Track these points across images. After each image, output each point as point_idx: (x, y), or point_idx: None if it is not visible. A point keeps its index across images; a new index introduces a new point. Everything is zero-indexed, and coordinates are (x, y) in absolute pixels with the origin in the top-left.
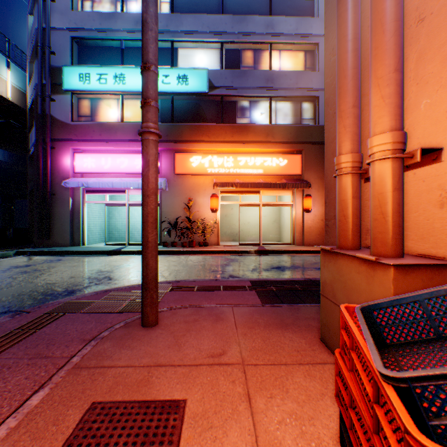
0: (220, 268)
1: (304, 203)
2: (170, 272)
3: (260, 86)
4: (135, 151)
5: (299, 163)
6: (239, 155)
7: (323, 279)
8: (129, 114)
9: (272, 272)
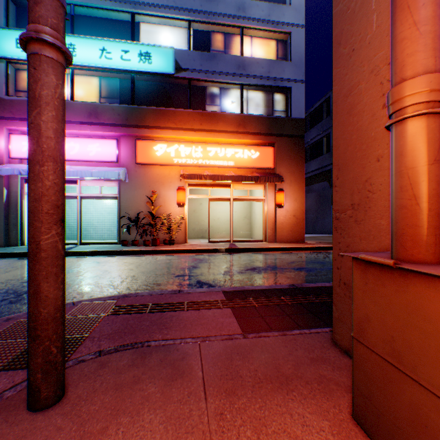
0: (186, 272)
1: (276, 198)
2: (123, 279)
3: (231, 72)
4: (89, 136)
5: (271, 156)
6: (208, 145)
7: (362, 314)
8: (81, 92)
9: (247, 276)
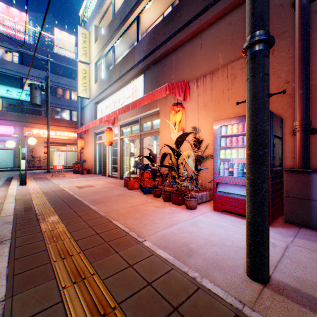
0: None
1: None
2: None
3: (67, 105)
4: None
5: None
6: (57, 131)
7: None
8: None
9: None
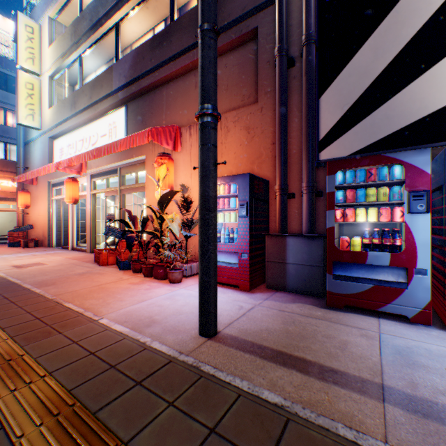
0: None
1: None
2: None
3: None
4: None
5: None
6: None
7: None
8: None
9: None
